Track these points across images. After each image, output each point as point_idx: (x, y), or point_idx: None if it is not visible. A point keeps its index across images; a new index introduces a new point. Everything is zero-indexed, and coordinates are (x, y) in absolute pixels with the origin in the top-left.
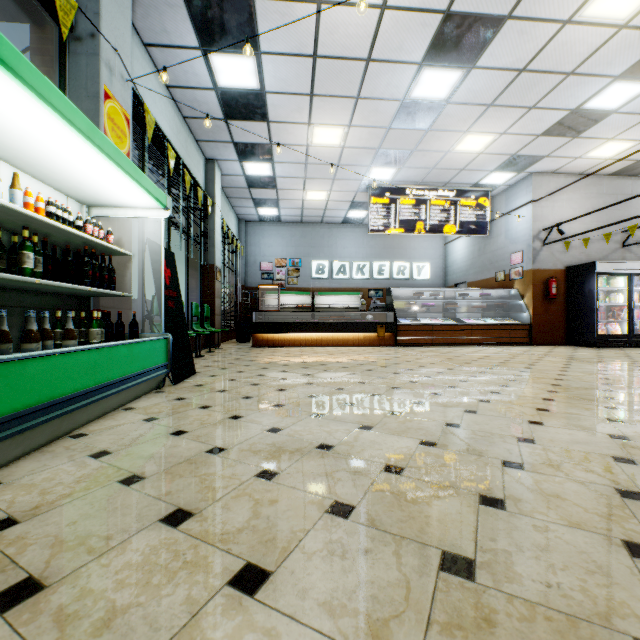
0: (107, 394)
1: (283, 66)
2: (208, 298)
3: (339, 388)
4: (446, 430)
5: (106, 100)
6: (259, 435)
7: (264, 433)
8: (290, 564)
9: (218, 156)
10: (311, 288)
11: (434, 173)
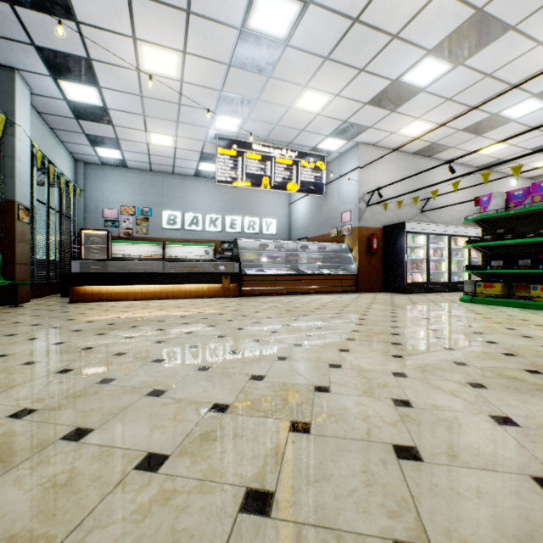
0: None
1: None
2: (4, 242)
3: (106, 379)
4: (236, 542)
5: None
6: None
7: None
8: None
9: (18, 64)
10: (162, 238)
11: (278, 130)
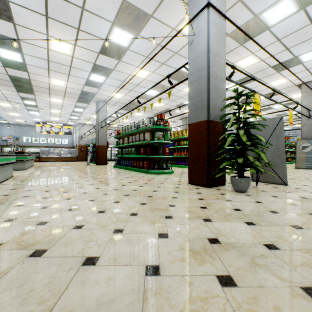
0: None
1: None
2: None
3: None
4: None
5: None
6: None
7: None
8: None
9: None
10: (24, 145)
11: (52, 121)
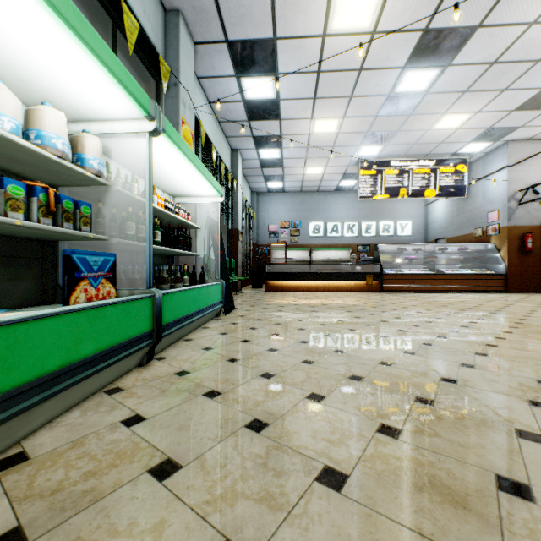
0: (199, 317)
1: (294, 81)
2: (233, 254)
3: (341, 320)
4: (422, 346)
5: (182, 125)
6: (295, 344)
7: (298, 343)
8: (334, 394)
9: (240, 147)
10: (309, 245)
11: (415, 147)
